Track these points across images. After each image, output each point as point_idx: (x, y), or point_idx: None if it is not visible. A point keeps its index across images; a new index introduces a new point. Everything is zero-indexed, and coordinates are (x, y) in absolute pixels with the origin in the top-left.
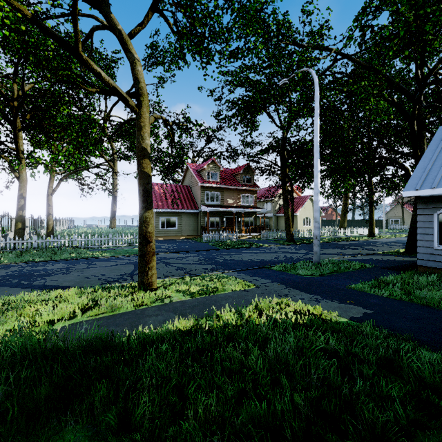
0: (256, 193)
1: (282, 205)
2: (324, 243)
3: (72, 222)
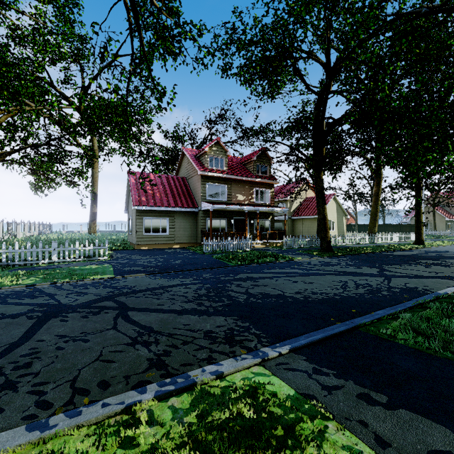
0: (273, 187)
1: (298, 206)
2: (375, 254)
3: (47, 226)
